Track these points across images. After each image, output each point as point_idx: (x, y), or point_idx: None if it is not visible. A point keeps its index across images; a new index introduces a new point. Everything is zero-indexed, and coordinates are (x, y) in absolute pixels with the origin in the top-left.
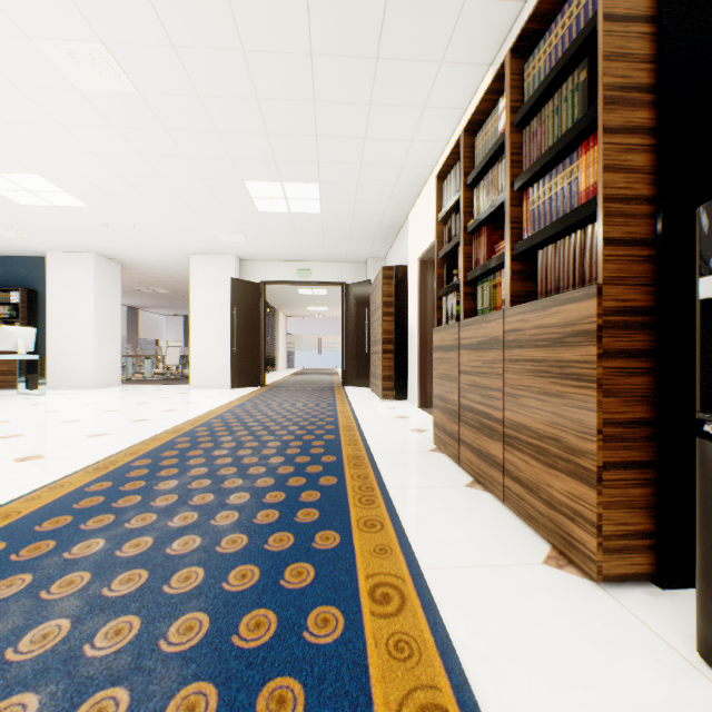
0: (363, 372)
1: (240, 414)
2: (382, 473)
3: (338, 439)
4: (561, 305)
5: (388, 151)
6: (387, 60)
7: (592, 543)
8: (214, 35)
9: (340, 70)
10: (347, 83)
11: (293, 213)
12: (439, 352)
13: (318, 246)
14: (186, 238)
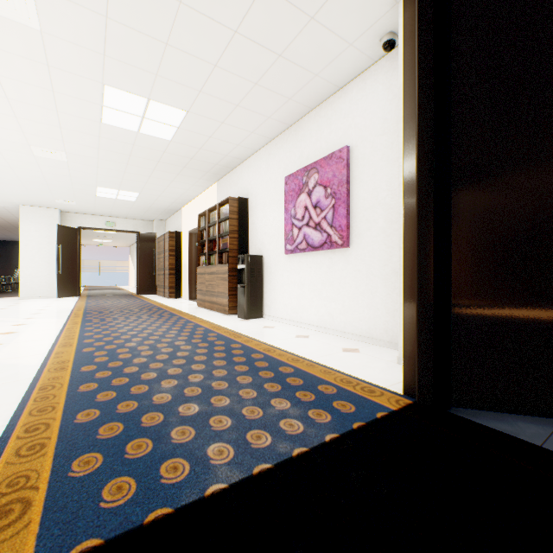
0: (152, 285)
1: (98, 305)
2: (183, 311)
3: (161, 308)
4: (225, 266)
5: (177, 191)
6: (182, 175)
7: (228, 308)
8: (118, 160)
9: (164, 174)
10: (165, 176)
11: (118, 199)
12: (200, 275)
13: (125, 212)
14: (28, 198)
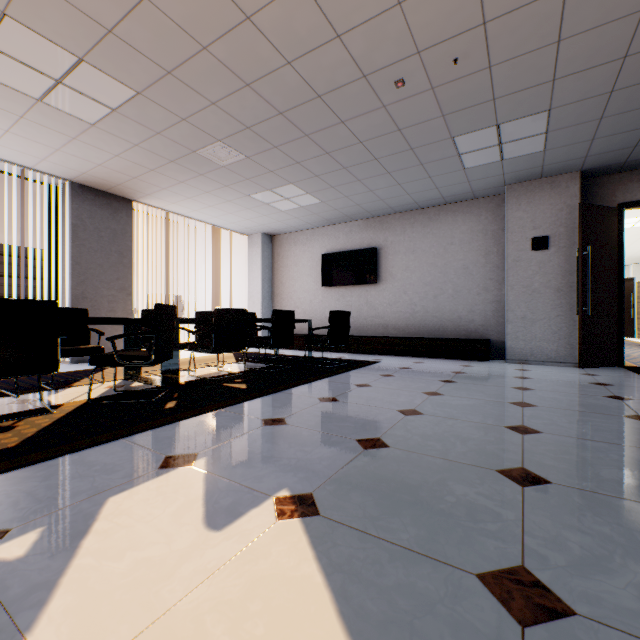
0: (627, 329)
1: None
2: None
3: None
4: None
5: None
6: None
7: None
8: None
9: None
10: None
11: None
12: None
13: None
14: None
